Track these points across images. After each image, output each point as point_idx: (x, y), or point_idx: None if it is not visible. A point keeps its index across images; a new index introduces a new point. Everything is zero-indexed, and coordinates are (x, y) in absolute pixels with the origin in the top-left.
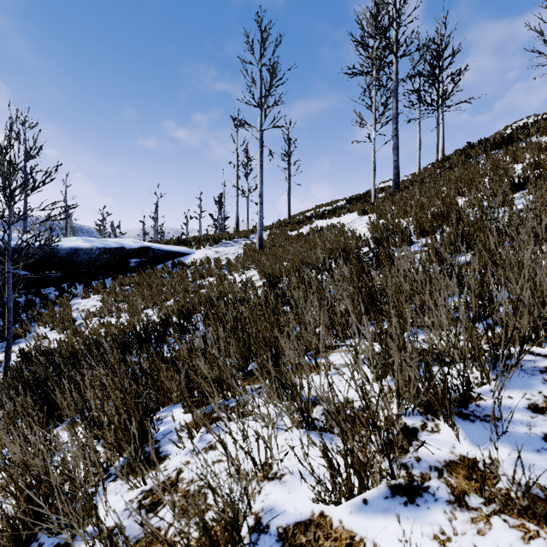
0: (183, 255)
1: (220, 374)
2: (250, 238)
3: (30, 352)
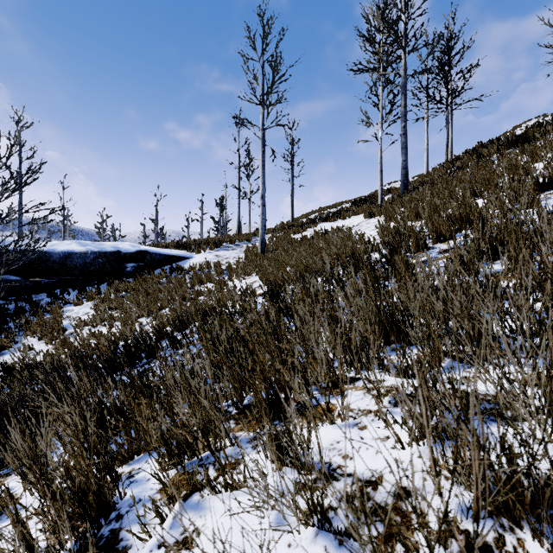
0: (182, 259)
1: (207, 417)
2: (252, 241)
3: (12, 366)
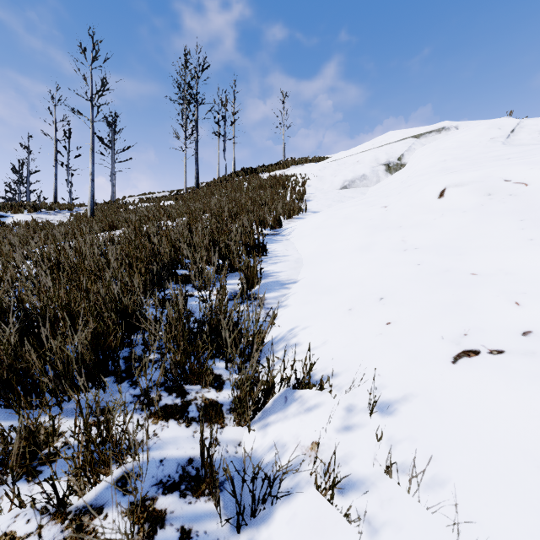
0: None
1: None
2: (75, 210)
3: None
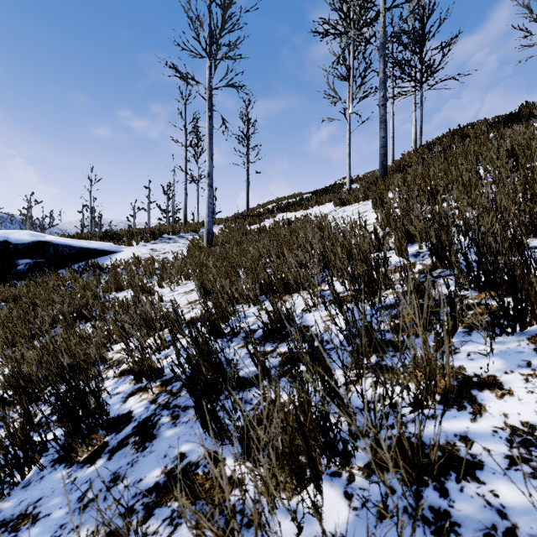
0: (104, 253)
1: None
2: (200, 232)
3: None
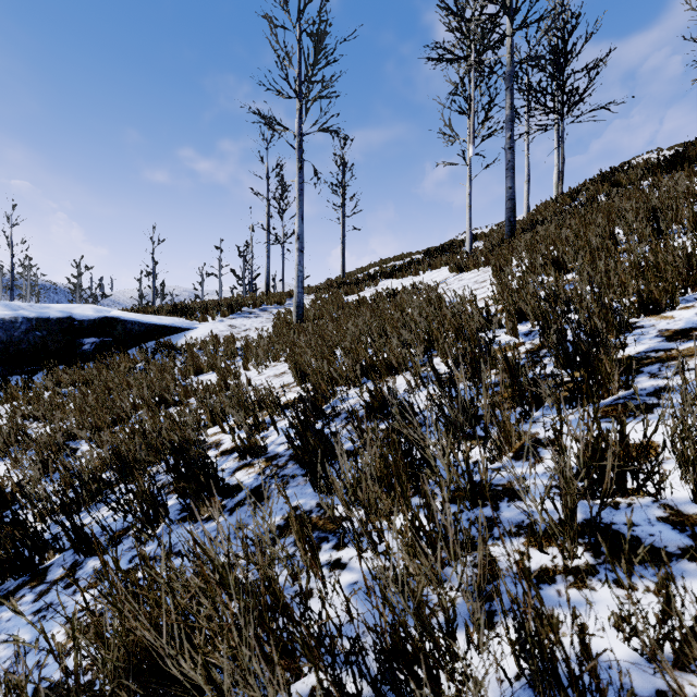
0: (176, 331)
1: None
2: (286, 304)
3: None
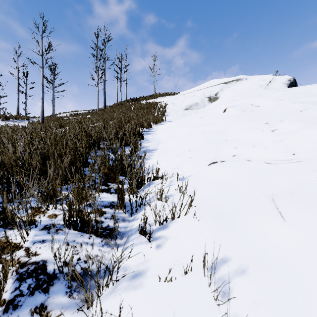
0: None
1: None
2: (30, 120)
3: None
